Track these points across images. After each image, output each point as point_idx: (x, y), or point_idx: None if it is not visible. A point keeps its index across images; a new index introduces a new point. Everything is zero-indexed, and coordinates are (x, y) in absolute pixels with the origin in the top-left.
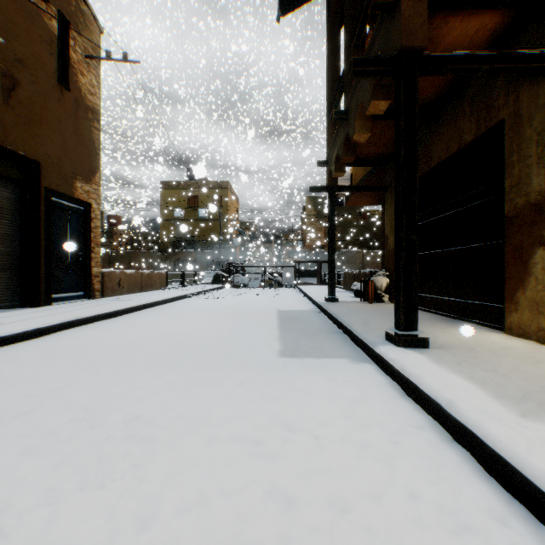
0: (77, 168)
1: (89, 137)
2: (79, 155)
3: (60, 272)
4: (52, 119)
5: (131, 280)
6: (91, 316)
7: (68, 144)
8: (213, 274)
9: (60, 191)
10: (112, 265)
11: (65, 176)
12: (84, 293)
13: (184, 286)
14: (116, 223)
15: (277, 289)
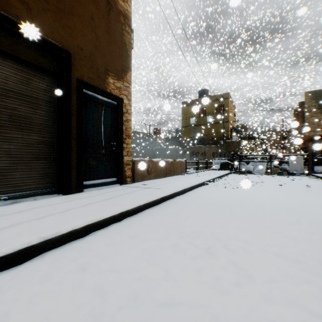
0: (108, 65)
1: (120, 39)
2: (111, 54)
3: (94, 161)
4: (83, 15)
5: (157, 167)
6: (77, 228)
7: (100, 41)
8: (220, 162)
9: (92, 84)
10: (155, 156)
11: (96, 71)
12: (116, 179)
13: (198, 172)
14: (158, 132)
15: (288, 177)
